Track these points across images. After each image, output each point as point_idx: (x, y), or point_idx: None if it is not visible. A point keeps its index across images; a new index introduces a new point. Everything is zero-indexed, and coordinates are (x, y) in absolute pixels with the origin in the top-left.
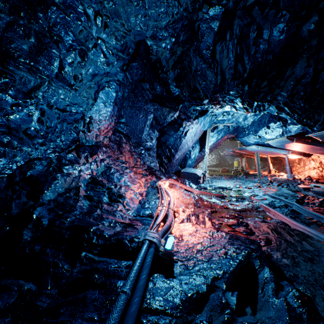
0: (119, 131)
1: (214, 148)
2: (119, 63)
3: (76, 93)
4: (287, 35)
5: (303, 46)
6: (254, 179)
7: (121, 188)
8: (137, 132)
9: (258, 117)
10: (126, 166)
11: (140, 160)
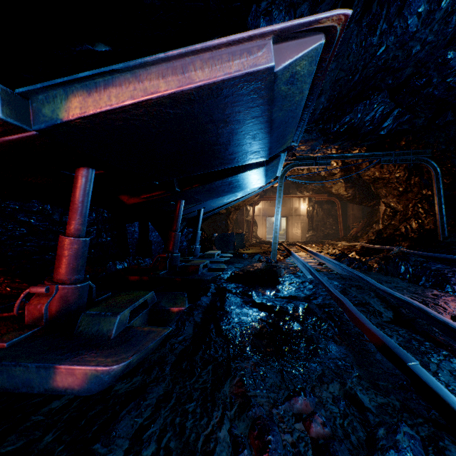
0: None
1: None
2: None
3: None
4: None
5: None
6: None
7: None
8: None
9: None
10: None
11: None
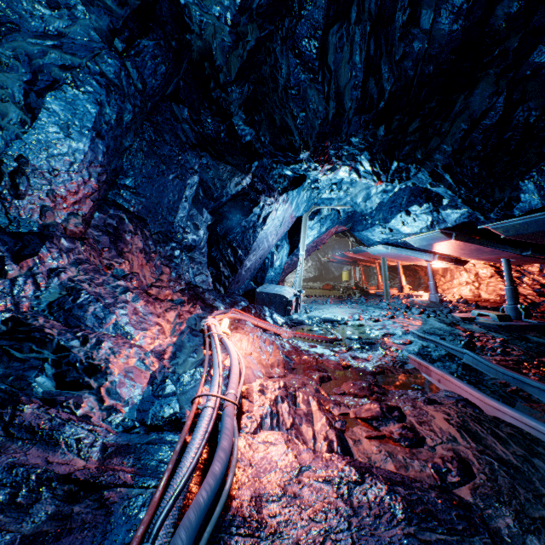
0: (117, 205)
1: (315, 248)
2: (96, 16)
3: None
4: (468, 22)
5: (493, 50)
6: (380, 303)
7: (101, 344)
8: (164, 211)
9: (390, 196)
10: (126, 285)
11: (171, 271)
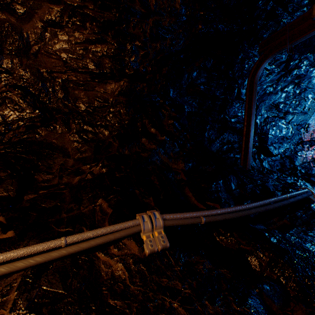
0: None
1: None
2: None
3: (305, 115)
4: None
5: None
6: None
7: None
8: None
9: None
10: None
11: None
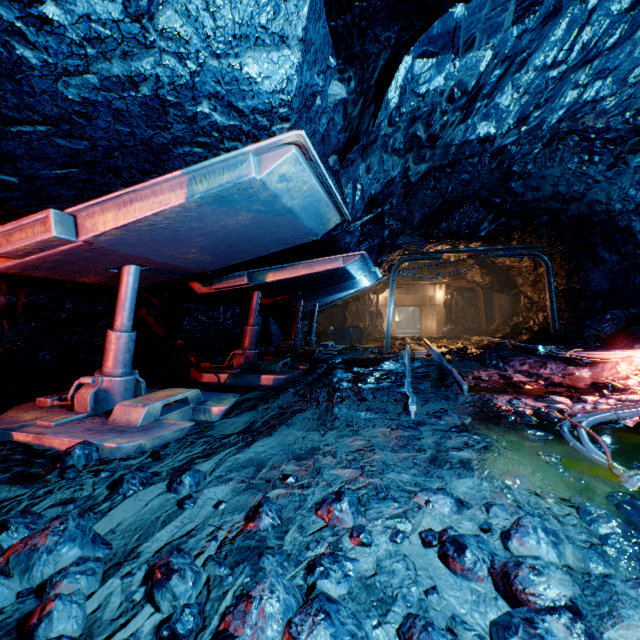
0: None
1: None
2: None
3: None
4: None
5: None
6: None
7: None
8: None
9: None
10: None
11: None
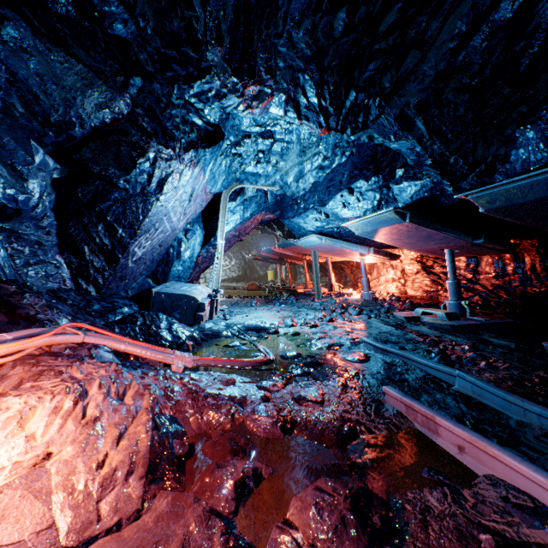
0: None
1: (237, 239)
2: None
3: None
4: None
5: None
6: (313, 303)
7: None
8: None
9: (327, 174)
10: None
11: None
